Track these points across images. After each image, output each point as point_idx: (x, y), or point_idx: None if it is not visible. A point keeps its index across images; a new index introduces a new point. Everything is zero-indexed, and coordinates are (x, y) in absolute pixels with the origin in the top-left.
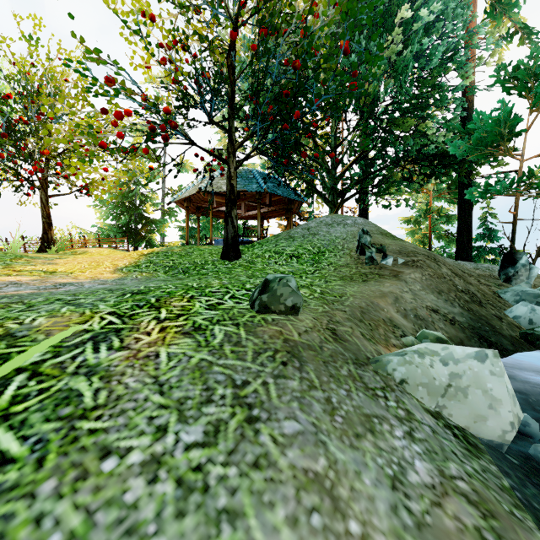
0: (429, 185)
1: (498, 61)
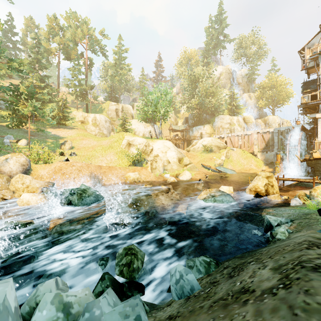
0: None
1: None
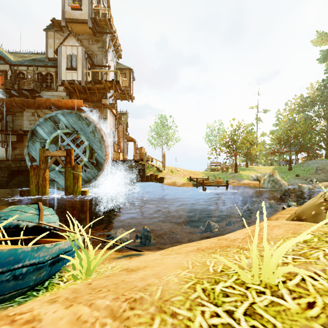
0: None
1: None
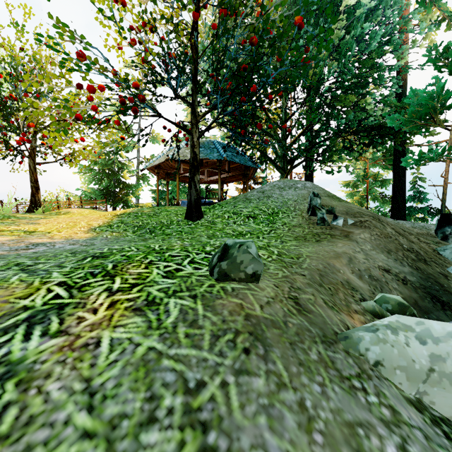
0: (367, 153)
1: (430, 43)
